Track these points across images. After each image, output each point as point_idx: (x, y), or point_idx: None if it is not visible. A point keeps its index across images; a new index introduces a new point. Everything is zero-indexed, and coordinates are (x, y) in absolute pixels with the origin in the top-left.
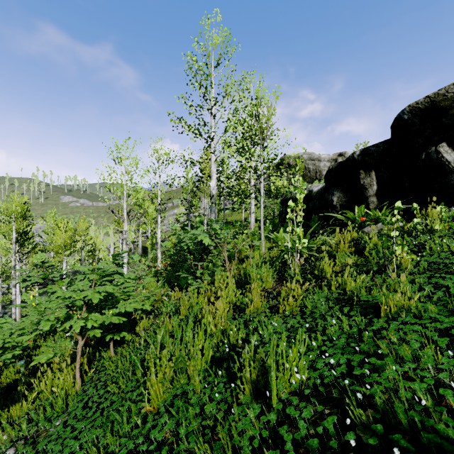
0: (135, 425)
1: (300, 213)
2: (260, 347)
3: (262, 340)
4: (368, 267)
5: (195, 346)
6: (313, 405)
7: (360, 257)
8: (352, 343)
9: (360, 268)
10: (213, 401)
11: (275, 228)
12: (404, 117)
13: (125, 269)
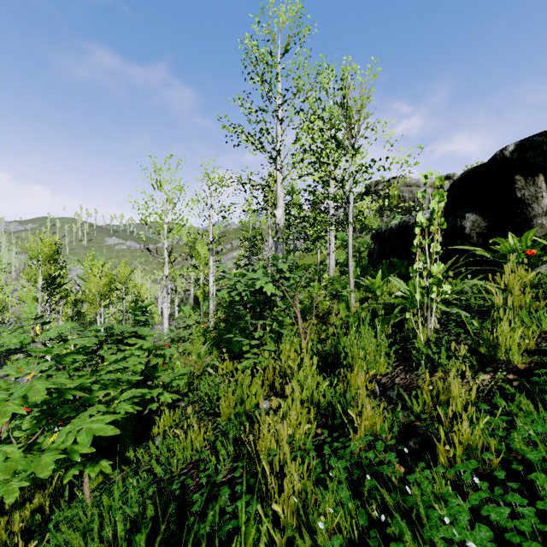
0: None
1: (436, 237)
2: None
3: None
4: None
5: None
6: None
7: None
8: None
9: None
10: None
11: (364, 273)
12: None
13: (165, 326)
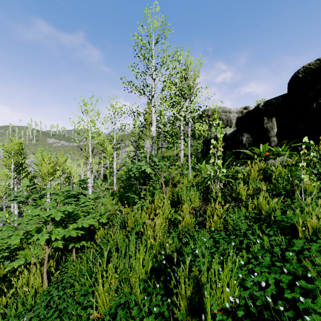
0: None
1: (220, 148)
2: (194, 268)
3: (193, 253)
4: (276, 191)
5: (136, 261)
6: None
7: (268, 183)
8: (277, 263)
9: (269, 192)
10: (151, 311)
11: (198, 161)
12: (299, 76)
13: (90, 191)
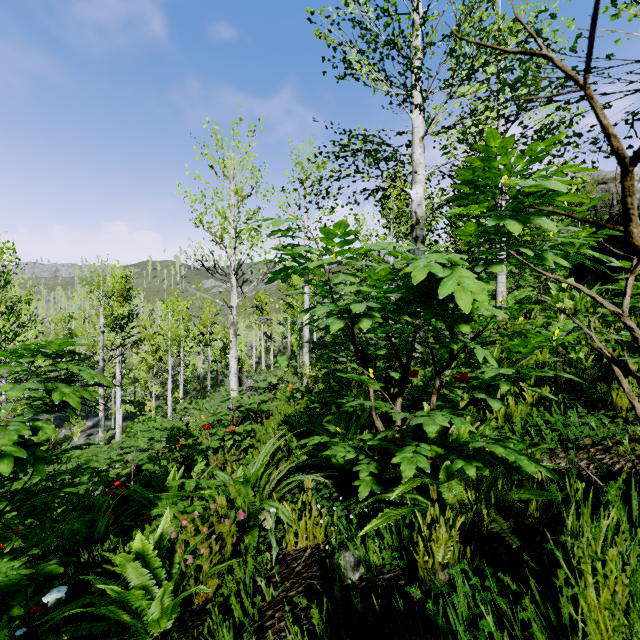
0: None
1: None
2: None
3: None
4: None
5: None
6: None
7: None
8: None
9: None
10: None
11: None
12: None
13: (232, 386)
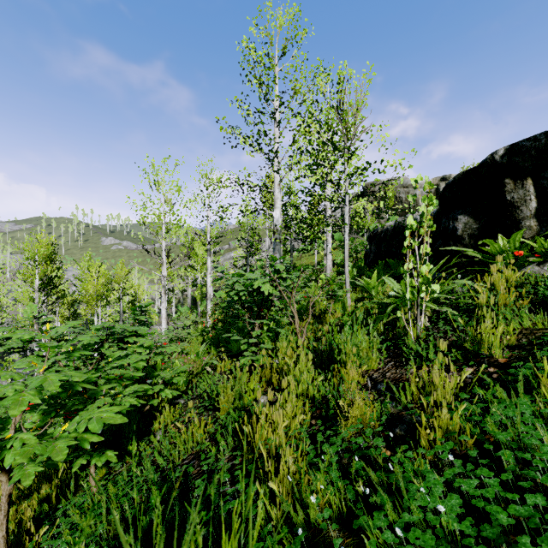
0: None
1: (425, 238)
2: None
3: None
4: None
5: None
6: None
7: None
8: None
9: None
10: None
11: (360, 273)
12: None
13: (163, 326)
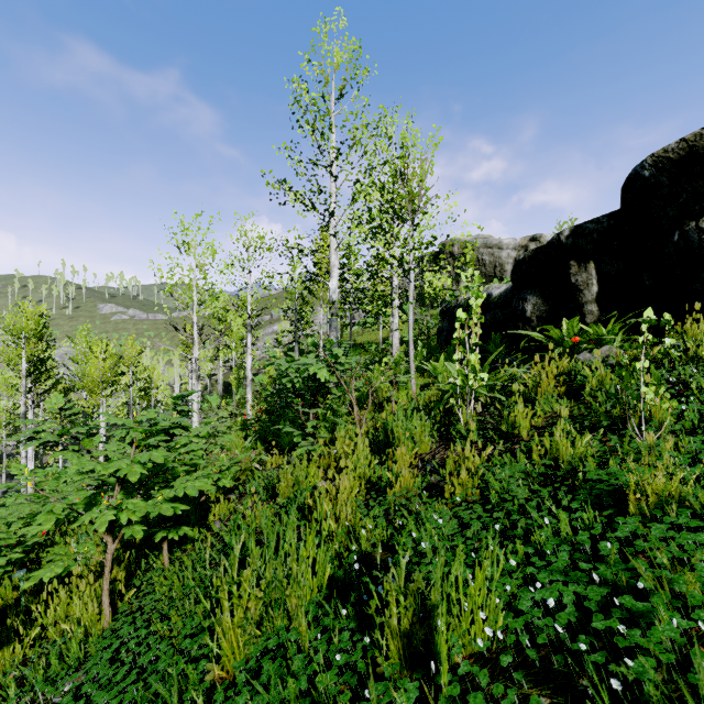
0: (195, 703)
1: (475, 329)
2: (417, 573)
3: (417, 548)
4: (592, 420)
5: (300, 564)
6: (516, 685)
7: (576, 403)
8: (583, 563)
9: (578, 421)
10: (331, 664)
11: (432, 354)
12: (644, 174)
13: (195, 419)
